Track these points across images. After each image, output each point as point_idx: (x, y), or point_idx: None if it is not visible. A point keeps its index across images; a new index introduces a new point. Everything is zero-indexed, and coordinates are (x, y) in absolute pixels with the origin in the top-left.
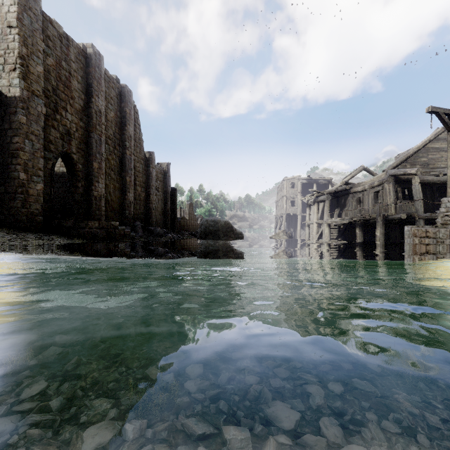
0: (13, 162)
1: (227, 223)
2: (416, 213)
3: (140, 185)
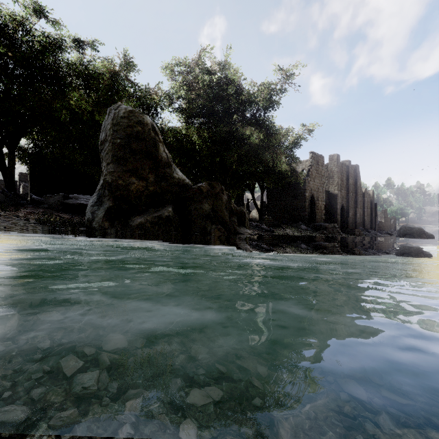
0: (335, 212)
1: (420, 229)
2: None
3: (360, 208)
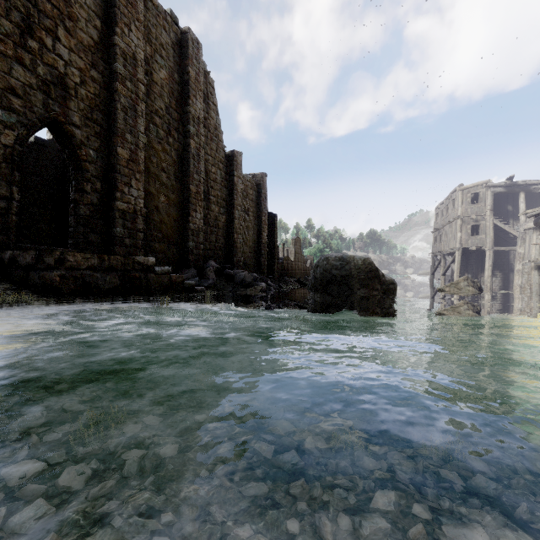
0: None
1: (368, 262)
2: None
3: (217, 202)
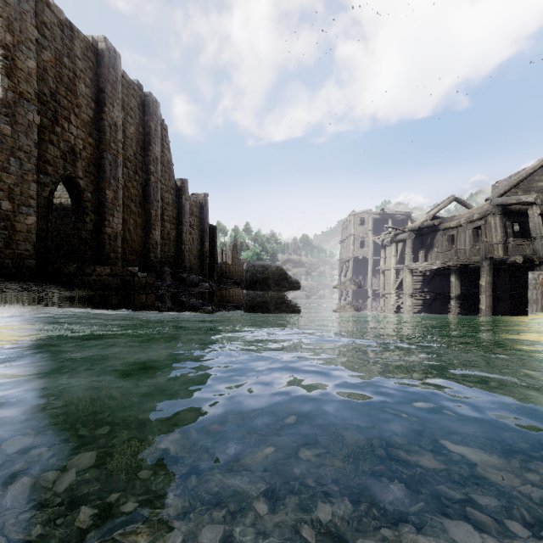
0: None
1: (279, 269)
2: (535, 255)
3: (169, 221)
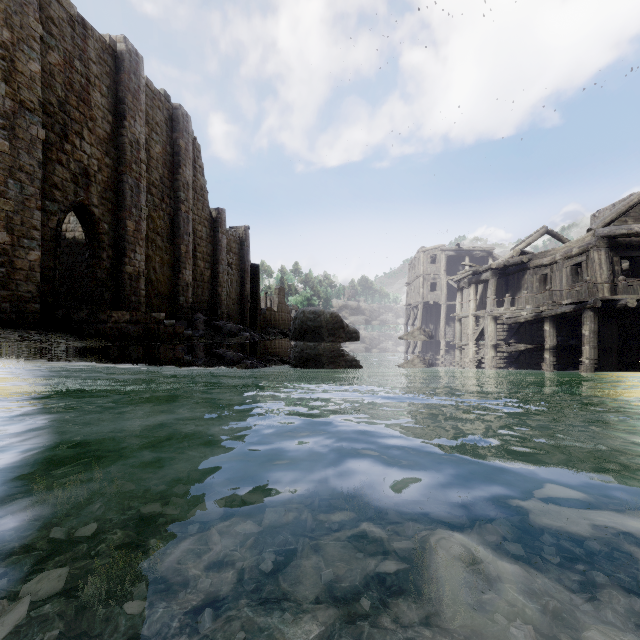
0: None
1: (334, 315)
2: None
3: (203, 258)
